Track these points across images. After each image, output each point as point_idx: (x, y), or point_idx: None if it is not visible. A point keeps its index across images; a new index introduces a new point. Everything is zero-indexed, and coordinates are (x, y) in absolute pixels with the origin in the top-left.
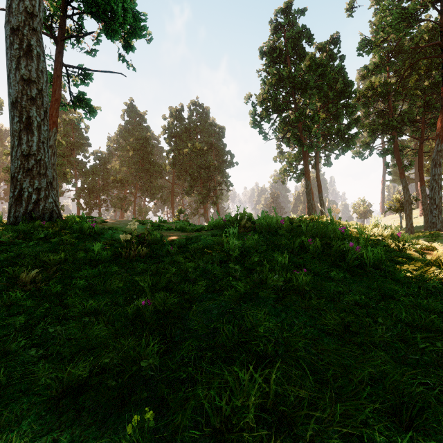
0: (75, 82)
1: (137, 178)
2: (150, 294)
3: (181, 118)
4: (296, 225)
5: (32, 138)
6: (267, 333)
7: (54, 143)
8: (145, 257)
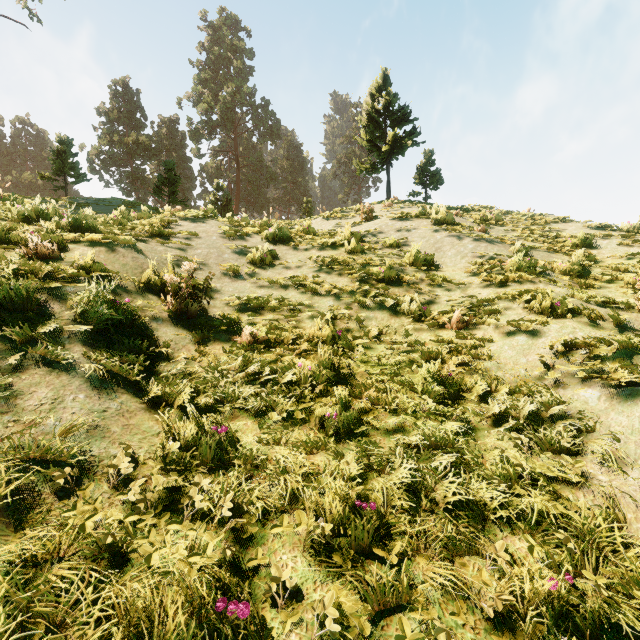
0: None
1: None
2: None
3: None
4: None
5: None
6: None
7: None
8: None
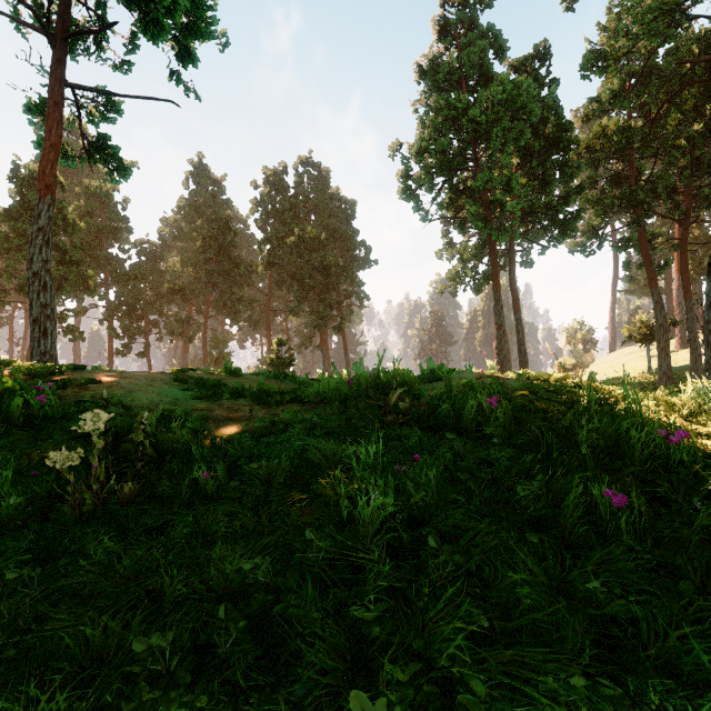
0: (92, 116)
1: (209, 287)
2: None
3: (283, 187)
4: (517, 401)
5: None
6: None
7: (47, 223)
8: (135, 500)
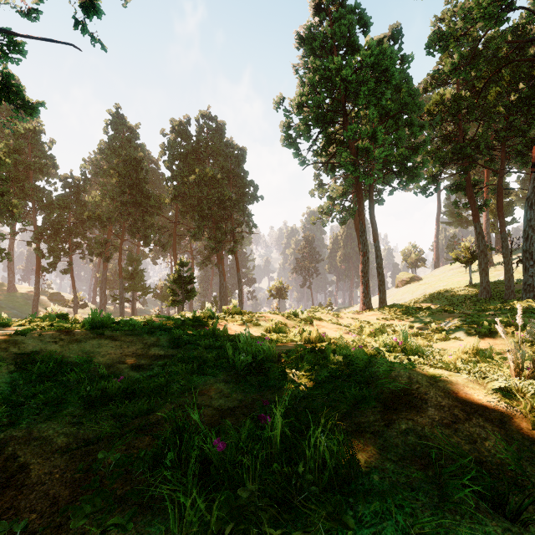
0: None
1: (124, 215)
2: None
3: (187, 135)
4: None
5: None
6: None
7: None
8: None
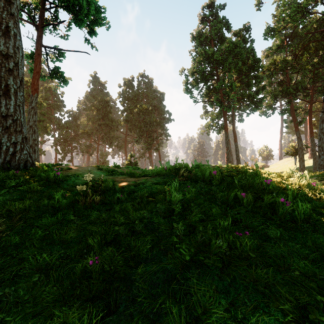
0: (52, 59)
1: (99, 131)
2: (99, 249)
3: (132, 86)
4: (225, 174)
5: (9, 102)
6: (219, 321)
7: (35, 105)
8: (99, 203)
